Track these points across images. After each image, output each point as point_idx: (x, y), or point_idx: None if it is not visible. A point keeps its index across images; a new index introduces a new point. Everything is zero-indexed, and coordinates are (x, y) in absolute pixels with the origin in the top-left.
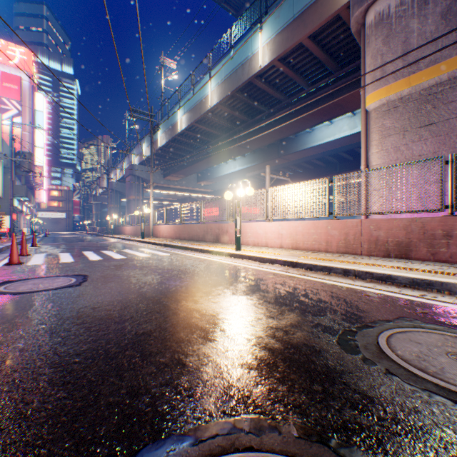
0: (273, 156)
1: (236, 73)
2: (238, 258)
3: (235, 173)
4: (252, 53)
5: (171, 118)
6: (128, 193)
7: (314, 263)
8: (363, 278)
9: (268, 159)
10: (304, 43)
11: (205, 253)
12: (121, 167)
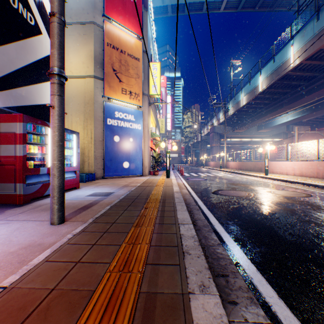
0: (321, 107)
1: (276, 70)
2: (264, 178)
3: (287, 122)
4: (286, 59)
5: (236, 98)
6: (210, 143)
7: (293, 180)
8: (308, 186)
9: (317, 110)
10: (322, 49)
11: (250, 176)
12: (206, 127)
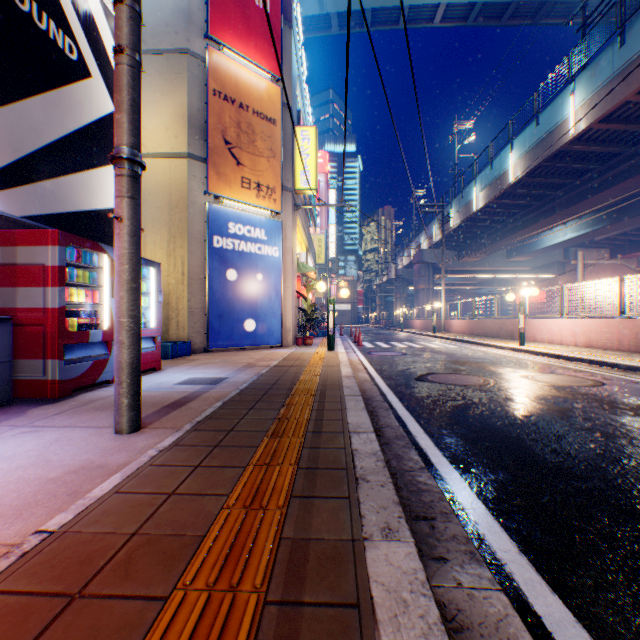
0: (631, 213)
1: (542, 142)
2: (516, 352)
3: (565, 242)
4: (561, 119)
5: (464, 195)
6: (415, 283)
7: (571, 355)
8: (600, 366)
9: (622, 218)
10: (630, 100)
11: (490, 347)
12: (407, 252)
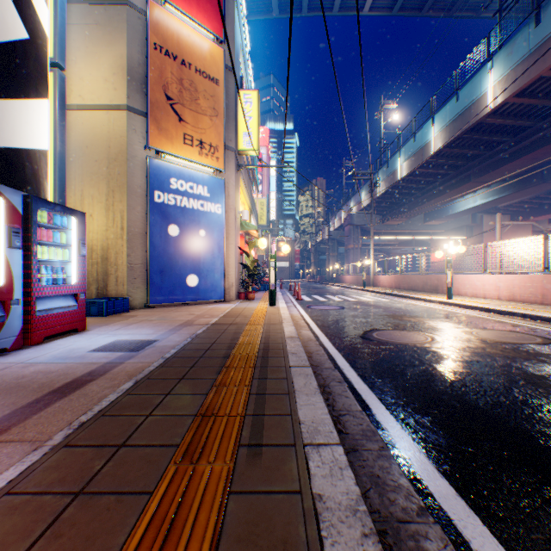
0: (533, 182)
1: (462, 116)
2: (445, 305)
3: (475, 207)
4: (480, 94)
5: (389, 165)
6: (345, 243)
7: (502, 309)
8: (534, 320)
9: (525, 187)
10: (545, 75)
11: (419, 300)
12: (338, 216)
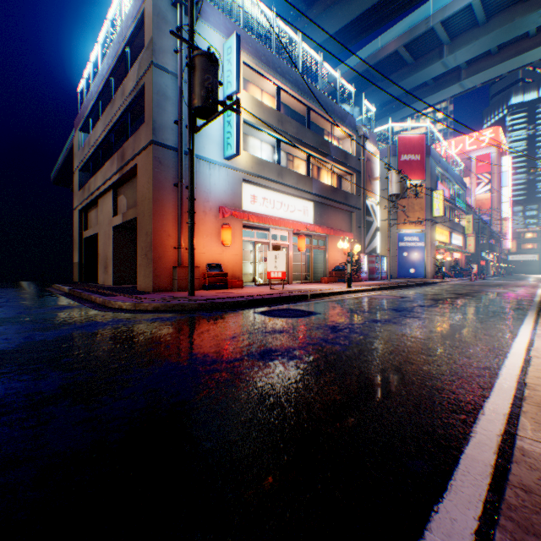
0: None
1: None
2: None
3: None
4: None
5: None
6: None
7: None
8: None
9: None
10: None
11: None
12: None
